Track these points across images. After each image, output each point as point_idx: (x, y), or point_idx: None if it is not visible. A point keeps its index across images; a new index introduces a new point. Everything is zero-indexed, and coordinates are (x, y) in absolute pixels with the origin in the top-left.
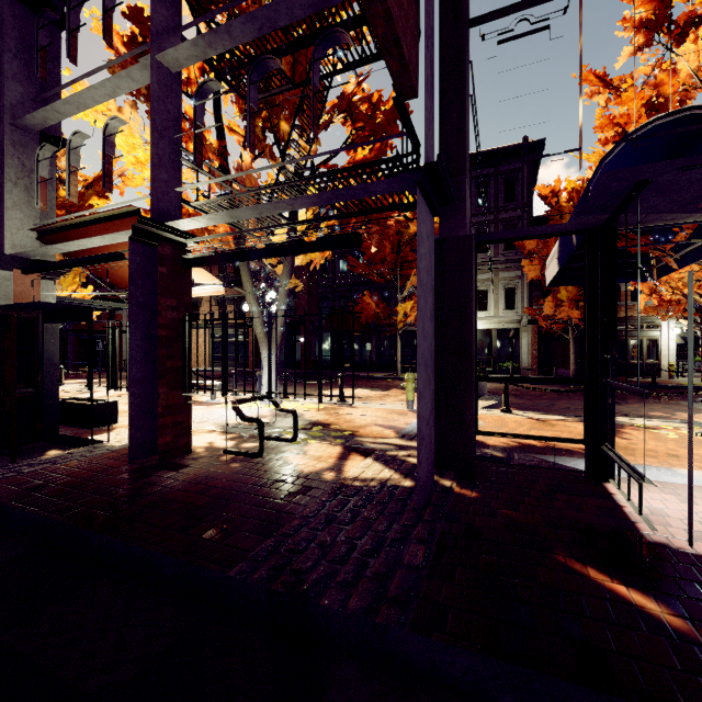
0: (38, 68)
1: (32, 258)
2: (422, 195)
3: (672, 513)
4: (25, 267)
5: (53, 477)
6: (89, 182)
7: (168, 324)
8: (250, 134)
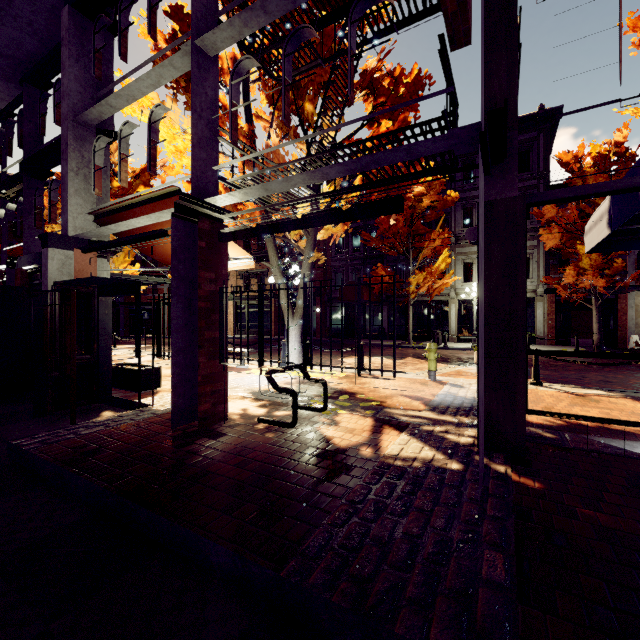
0: (95, 69)
1: (90, 239)
2: (480, 150)
3: None
4: (84, 246)
5: (105, 440)
6: (137, 173)
7: (207, 296)
8: (285, 106)
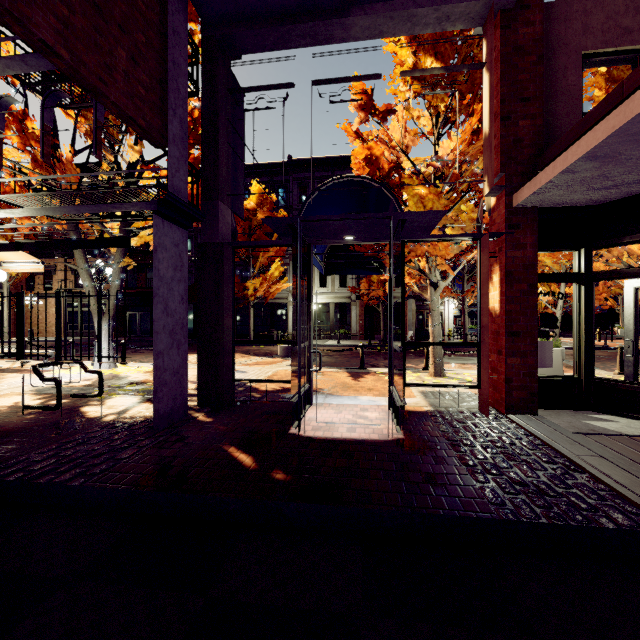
0: None
1: None
2: (164, 218)
3: (322, 419)
4: None
5: None
6: None
7: None
8: (45, 147)
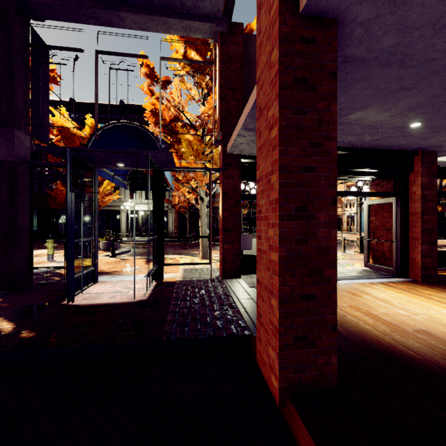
0: None
1: None
2: None
3: (97, 292)
4: None
5: None
6: None
7: None
8: None
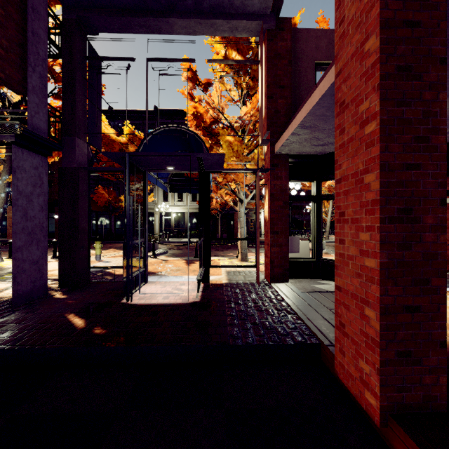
0: None
1: None
2: (23, 147)
3: (150, 292)
4: None
5: None
6: None
7: None
8: None
